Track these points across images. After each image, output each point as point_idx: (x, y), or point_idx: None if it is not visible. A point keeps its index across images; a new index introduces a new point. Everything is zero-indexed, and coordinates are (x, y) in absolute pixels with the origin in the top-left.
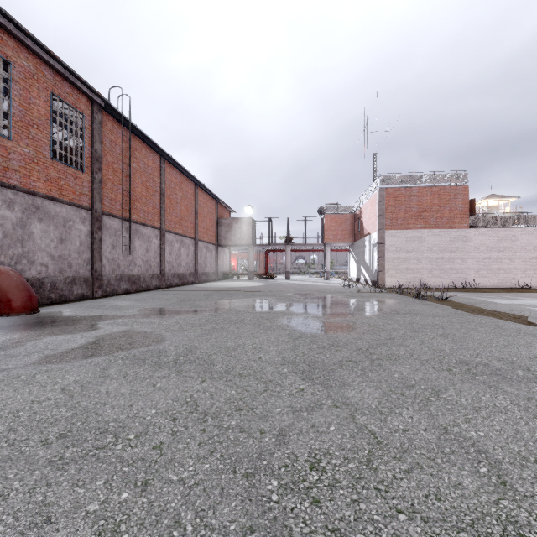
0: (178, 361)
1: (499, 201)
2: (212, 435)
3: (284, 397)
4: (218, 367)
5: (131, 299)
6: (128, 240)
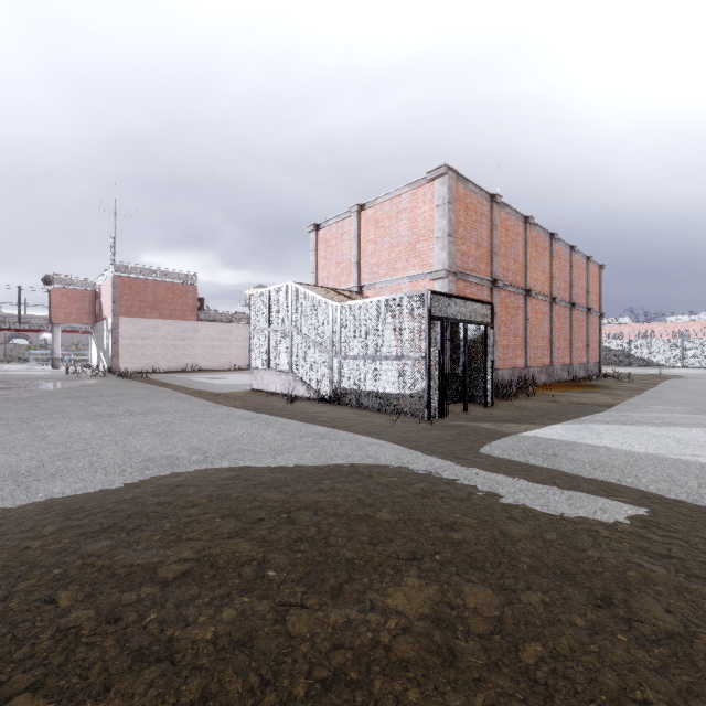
0: None
1: None
2: None
3: None
4: None
5: None
6: None
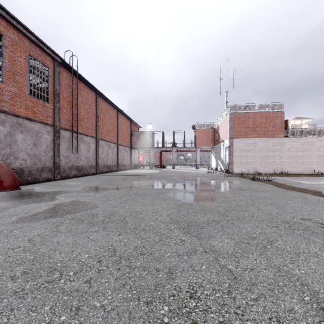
0: (104, 221)
1: (302, 121)
2: (124, 273)
3: (171, 245)
4: (130, 225)
5: (77, 181)
6: (76, 144)
